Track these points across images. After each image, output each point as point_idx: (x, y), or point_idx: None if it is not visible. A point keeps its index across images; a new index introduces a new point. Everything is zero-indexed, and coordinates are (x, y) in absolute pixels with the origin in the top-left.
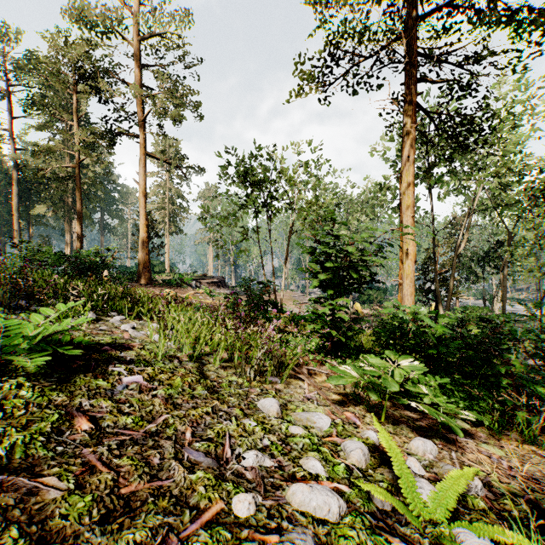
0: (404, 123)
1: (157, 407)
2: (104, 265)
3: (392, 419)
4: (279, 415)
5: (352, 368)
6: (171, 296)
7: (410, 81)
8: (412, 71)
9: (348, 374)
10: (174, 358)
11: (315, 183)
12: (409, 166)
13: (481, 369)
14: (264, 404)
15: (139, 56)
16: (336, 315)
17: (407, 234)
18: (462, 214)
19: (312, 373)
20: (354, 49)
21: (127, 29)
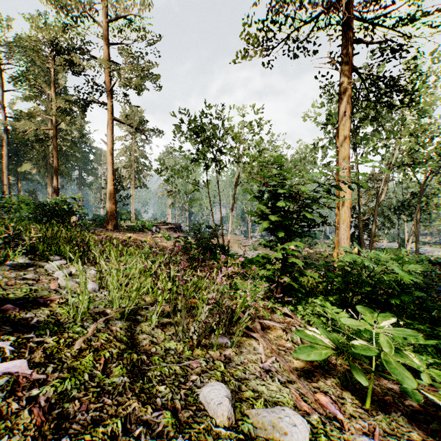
0: (340, 81)
1: (18, 437)
2: (70, 212)
3: (376, 399)
4: (231, 421)
5: (321, 331)
6: (121, 240)
7: (346, 43)
8: (348, 34)
9: (320, 342)
10: (101, 314)
11: (258, 139)
12: (345, 121)
13: (429, 312)
14: (209, 397)
15: (106, 35)
16: (289, 260)
17: (362, 175)
18: (379, 171)
19: (265, 326)
20: (295, 14)
21: (96, 11)
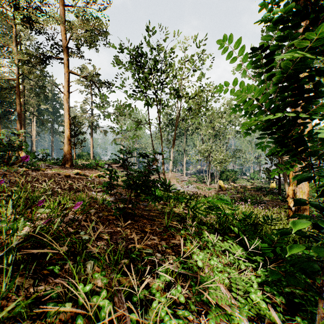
0: None
1: None
2: (8, 147)
3: None
4: None
5: None
6: None
7: None
8: None
9: None
10: None
11: (200, 73)
12: None
13: None
14: None
15: None
16: None
17: None
18: None
19: None
20: None
21: None
